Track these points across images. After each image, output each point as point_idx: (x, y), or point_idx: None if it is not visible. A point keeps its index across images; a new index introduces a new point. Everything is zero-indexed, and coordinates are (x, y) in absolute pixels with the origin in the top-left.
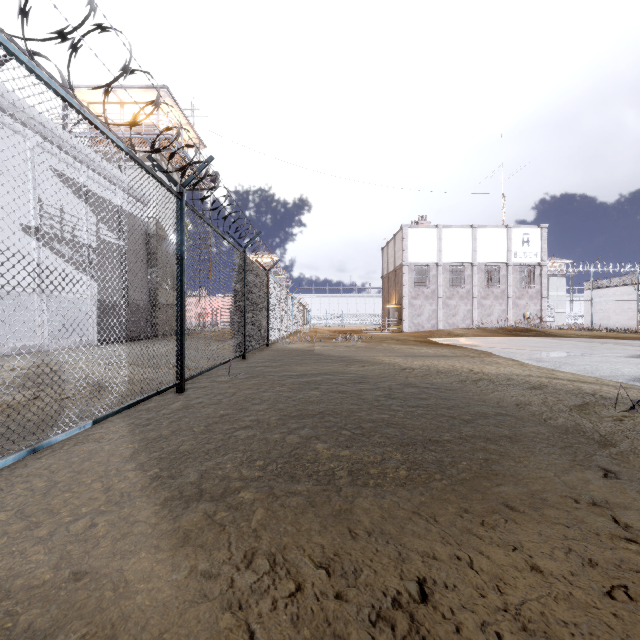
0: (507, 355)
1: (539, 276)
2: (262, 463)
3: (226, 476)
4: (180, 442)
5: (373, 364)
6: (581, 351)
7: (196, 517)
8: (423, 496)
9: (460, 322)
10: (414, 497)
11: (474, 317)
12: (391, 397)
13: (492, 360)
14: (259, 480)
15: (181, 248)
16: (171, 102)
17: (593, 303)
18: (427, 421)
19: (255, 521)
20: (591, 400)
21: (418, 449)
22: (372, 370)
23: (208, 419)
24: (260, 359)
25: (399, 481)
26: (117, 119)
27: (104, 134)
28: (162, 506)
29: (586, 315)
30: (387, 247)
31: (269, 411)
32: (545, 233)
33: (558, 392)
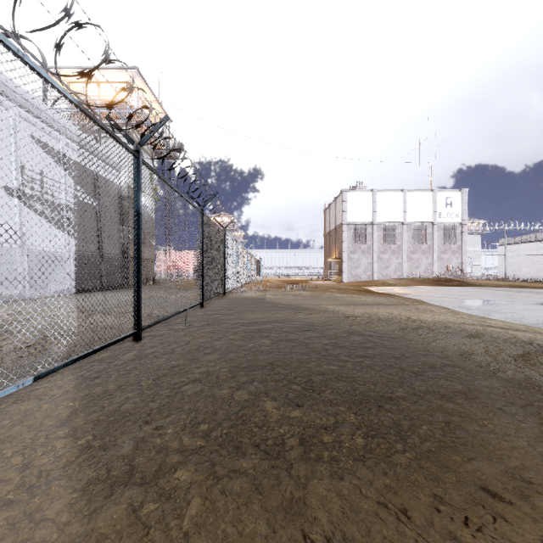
0: (438, 303)
1: (460, 234)
2: (206, 427)
3: (164, 446)
4: (124, 400)
5: (319, 312)
6: (503, 299)
7: (117, 513)
8: (387, 477)
9: (392, 273)
10: (377, 478)
11: (404, 269)
12: (338, 346)
13: (426, 308)
14: (200, 452)
15: (138, 203)
16: (141, 81)
17: (506, 257)
18: (377, 373)
19: (188, 519)
20: (531, 349)
21: (372, 409)
22: (318, 318)
23: (158, 371)
24: (217, 307)
25: (357, 453)
26: (93, 96)
27: (49, 83)
28: (81, 493)
29: (500, 267)
30: (329, 209)
31: (220, 362)
32: (465, 196)
33: (496, 340)
